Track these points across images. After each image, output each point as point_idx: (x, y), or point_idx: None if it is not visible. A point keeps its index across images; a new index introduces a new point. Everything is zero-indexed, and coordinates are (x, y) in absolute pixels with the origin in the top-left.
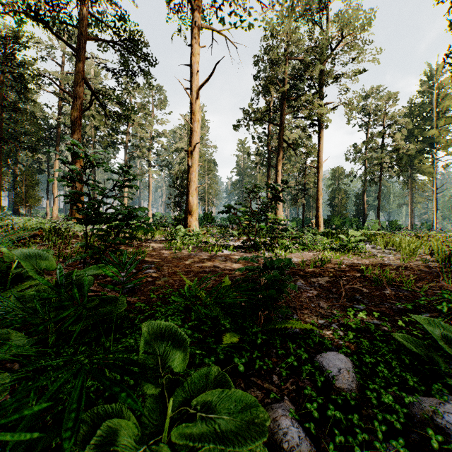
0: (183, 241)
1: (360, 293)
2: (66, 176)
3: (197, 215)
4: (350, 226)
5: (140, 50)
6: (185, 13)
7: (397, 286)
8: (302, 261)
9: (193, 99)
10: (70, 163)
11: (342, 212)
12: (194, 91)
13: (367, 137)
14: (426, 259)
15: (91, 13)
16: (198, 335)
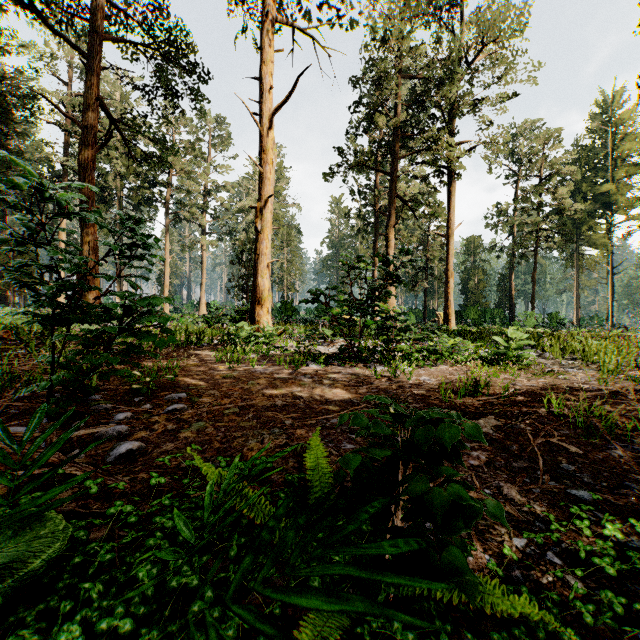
0: (244, 348)
1: (567, 456)
2: (12, 233)
3: (270, 304)
4: (492, 321)
5: (186, 58)
6: (252, 3)
7: (626, 437)
8: (442, 385)
9: (263, 130)
10: (16, 209)
11: (480, 301)
12: (265, 117)
13: (516, 193)
14: (636, 378)
15: (110, 1)
16: (234, 634)
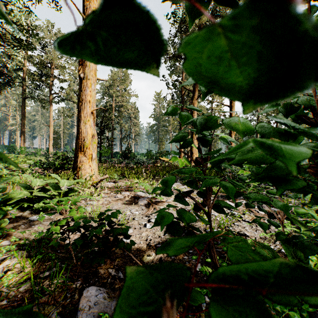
0: None
1: None
2: None
3: (94, 151)
4: None
5: None
6: None
7: None
8: None
9: None
10: None
11: None
12: None
13: None
14: None
15: None
16: None
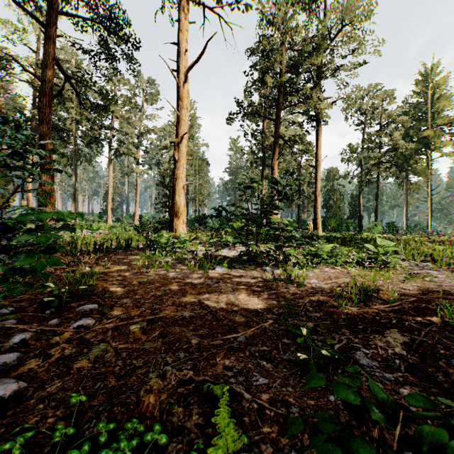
0: (162, 253)
1: None
2: None
3: (185, 217)
4: (346, 228)
5: (121, 30)
6: None
7: None
8: (336, 291)
9: (179, 83)
10: None
11: (338, 214)
12: (181, 73)
13: (363, 136)
14: None
15: None
16: None
